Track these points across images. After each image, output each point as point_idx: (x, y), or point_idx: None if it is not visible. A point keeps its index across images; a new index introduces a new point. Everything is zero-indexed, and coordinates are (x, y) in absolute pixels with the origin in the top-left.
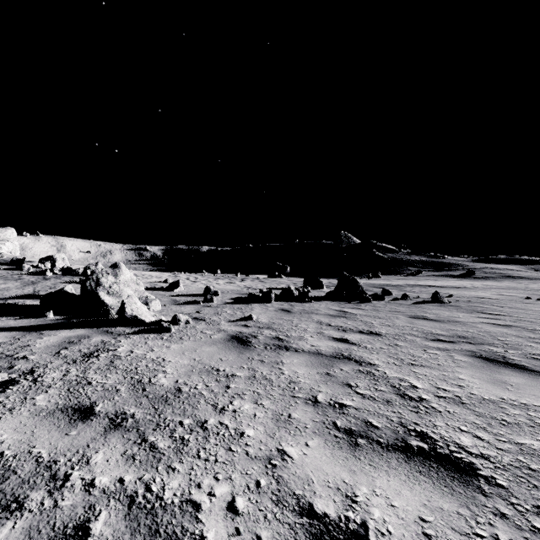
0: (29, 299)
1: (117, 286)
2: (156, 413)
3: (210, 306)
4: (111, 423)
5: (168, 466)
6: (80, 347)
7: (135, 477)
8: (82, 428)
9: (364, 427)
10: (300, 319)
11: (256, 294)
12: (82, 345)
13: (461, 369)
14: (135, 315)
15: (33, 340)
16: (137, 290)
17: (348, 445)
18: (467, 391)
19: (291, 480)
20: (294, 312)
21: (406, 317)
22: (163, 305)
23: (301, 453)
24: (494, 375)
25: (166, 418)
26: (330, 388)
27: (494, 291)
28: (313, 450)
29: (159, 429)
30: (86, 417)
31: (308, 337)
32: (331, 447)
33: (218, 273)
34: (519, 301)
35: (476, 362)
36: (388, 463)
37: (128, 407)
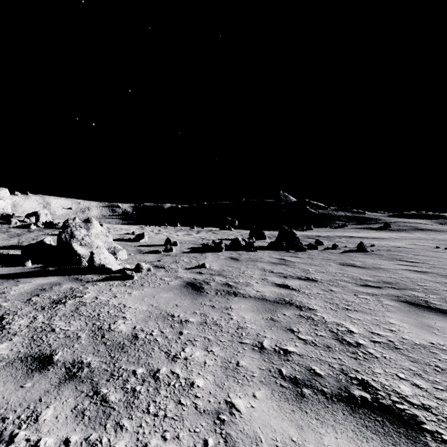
0: (13, 250)
1: (89, 238)
2: (111, 361)
3: (169, 255)
4: (67, 374)
5: (116, 423)
6: (50, 294)
7: (81, 438)
8: (37, 379)
9: (308, 375)
10: (247, 266)
11: (209, 244)
12: (52, 292)
13: (390, 313)
14: (102, 264)
15: (9, 287)
16: (106, 242)
17: (293, 395)
18: (399, 335)
19: (239, 439)
20: (241, 260)
21: (337, 264)
22: (129, 254)
23: (249, 406)
24: (421, 319)
25: (120, 367)
26: (274, 334)
27: (408, 241)
28: (260, 403)
29: (112, 379)
30: (44, 366)
31: (254, 283)
32: (277, 398)
33: (178, 226)
34: (430, 250)
35: (402, 306)
36: (334, 417)
37: (86, 356)
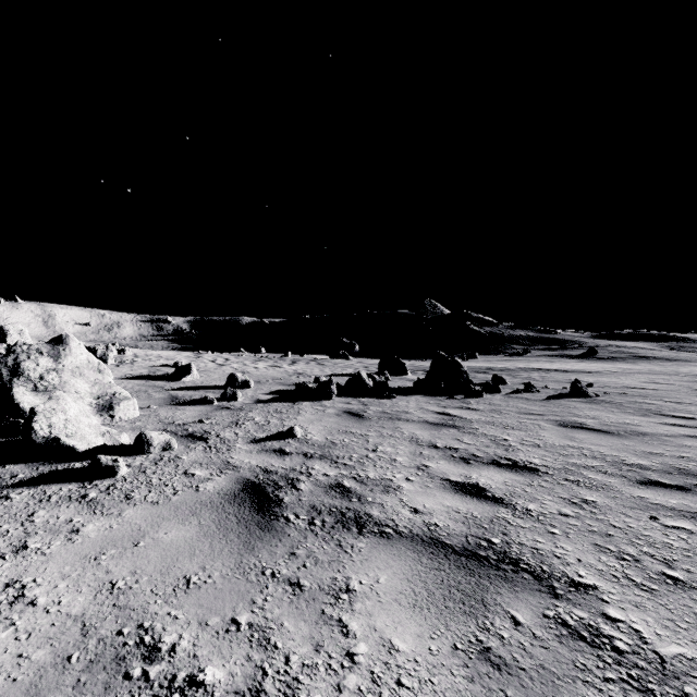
0: None
1: (57, 376)
2: None
3: (228, 408)
4: None
5: None
6: None
7: None
8: None
9: None
10: (380, 433)
11: (307, 385)
12: None
13: None
14: (55, 438)
15: None
16: (97, 382)
17: None
18: None
19: None
20: (368, 418)
21: (553, 426)
22: (146, 408)
23: None
24: None
25: None
26: None
27: (640, 377)
28: None
29: None
30: None
31: (401, 480)
32: None
33: (263, 353)
34: (692, 393)
35: None
36: None
37: None
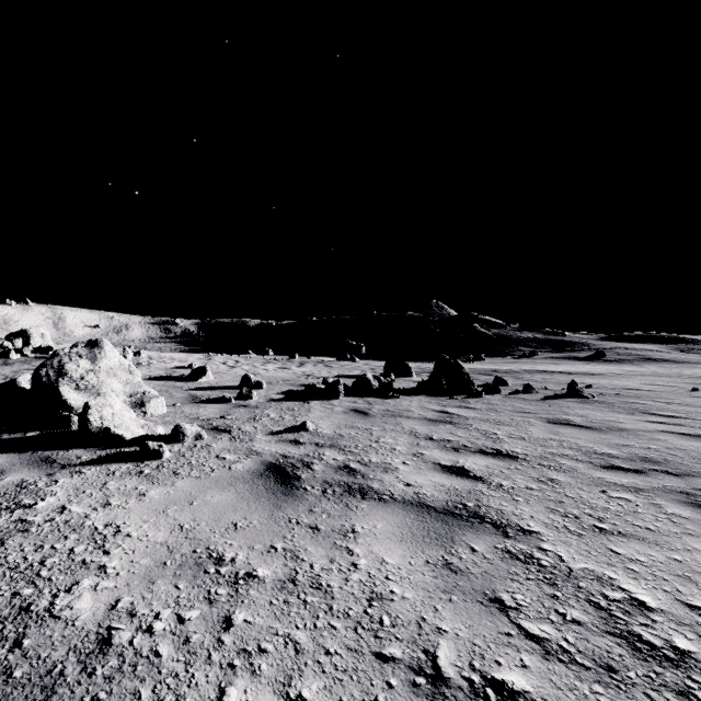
0: None
1: (95, 376)
2: None
3: (245, 406)
4: None
5: None
6: None
7: None
8: None
9: None
10: (383, 427)
11: (316, 385)
12: None
13: (697, 541)
14: (106, 428)
15: None
16: (129, 382)
17: None
18: None
19: None
20: (372, 415)
21: (542, 422)
22: (171, 405)
23: None
24: None
25: None
26: (461, 618)
27: (641, 379)
28: None
29: None
30: None
31: (398, 464)
32: None
33: (270, 355)
34: (686, 394)
35: None
36: None
37: None
